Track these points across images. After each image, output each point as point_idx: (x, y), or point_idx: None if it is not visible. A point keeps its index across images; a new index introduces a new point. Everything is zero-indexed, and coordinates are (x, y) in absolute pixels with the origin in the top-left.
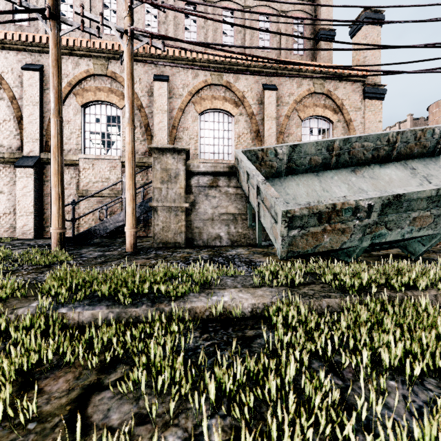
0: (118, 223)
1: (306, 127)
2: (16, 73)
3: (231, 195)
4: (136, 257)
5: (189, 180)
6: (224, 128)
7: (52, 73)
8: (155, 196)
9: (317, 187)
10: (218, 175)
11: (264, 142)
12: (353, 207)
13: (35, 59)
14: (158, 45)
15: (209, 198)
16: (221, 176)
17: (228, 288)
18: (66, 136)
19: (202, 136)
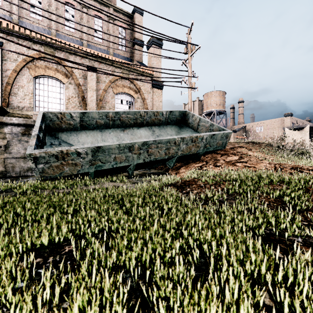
0: None
1: (118, 98)
2: None
3: None
4: None
5: (2, 129)
6: (57, 91)
7: None
8: None
9: (99, 138)
10: (30, 126)
11: (88, 105)
12: (77, 152)
13: None
14: None
15: (22, 142)
16: (33, 127)
17: None
18: None
19: (37, 94)
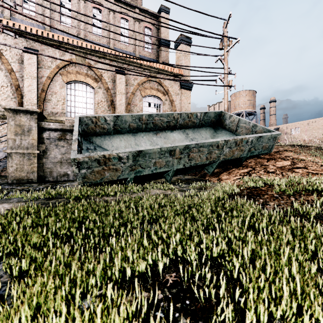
0: None
1: (146, 101)
2: None
3: None
4: None
5: (41, 134)
6: (87, 96)
7: None
8: (9, 145)
9: (132, 142)
10: (66, 131)
11: (116, 109)
12: (118, 157)
13: None
14: (9, 33)
15: (59, 147)
16: (69, 132)
17: (5, 203)
18: None
19: (69, 99)
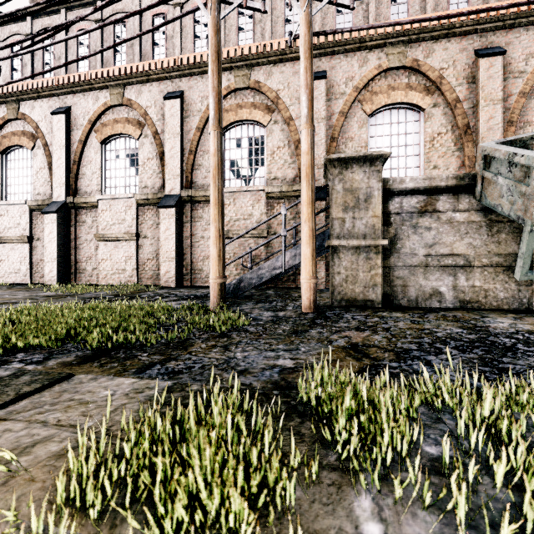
0: (275, 270)
1: None
2: (158, 105)
3: (458, 224)
4: (334, 324)
5: (385, 205)
6: (407, 130)
7: (212, 70)
8: (335, 231)
9: None
10: (435, 192)
11: (480, 141)
12: None
13: (176, 86)
14: (344, 2)
15: (420, 230)
16: (440, 193)
17: None
18: (205, 169)
19: (373, 146)
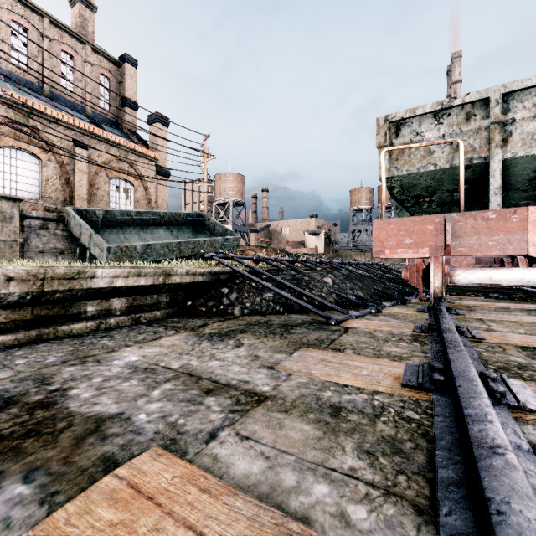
0: None
1: (113, 184)
2: None
3: (59, 235)
4: None
5: (21, 222)
6: (30, 168)
7: None
8: None
9: (122, 236)
10: (48, 220)
11: (76, 190)
12: (135, 247)
13: None
14: None
15: (40, 236)
16: (50, 221)
17: None
18: None
19: (1, 169)
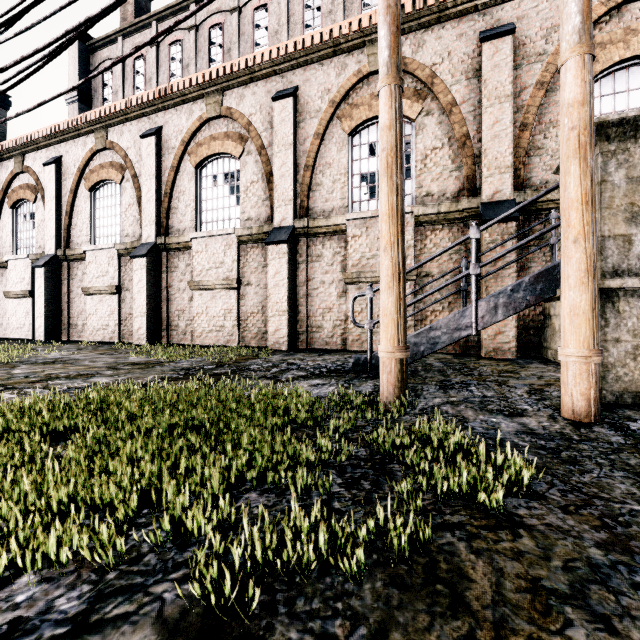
0: (458, 332)
1: None
2: (264, 111)
3: None
4: None
5: None
6: None
7: None
8: (607, 261)
9: None
10: None
11: None
12: None
13: (287, 82)
14: None
15: None
16: None
17: None
18: (326, 189)
19: None
